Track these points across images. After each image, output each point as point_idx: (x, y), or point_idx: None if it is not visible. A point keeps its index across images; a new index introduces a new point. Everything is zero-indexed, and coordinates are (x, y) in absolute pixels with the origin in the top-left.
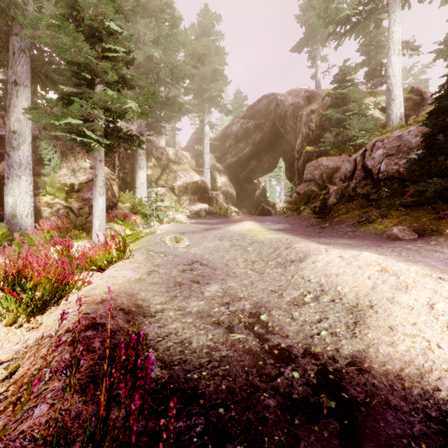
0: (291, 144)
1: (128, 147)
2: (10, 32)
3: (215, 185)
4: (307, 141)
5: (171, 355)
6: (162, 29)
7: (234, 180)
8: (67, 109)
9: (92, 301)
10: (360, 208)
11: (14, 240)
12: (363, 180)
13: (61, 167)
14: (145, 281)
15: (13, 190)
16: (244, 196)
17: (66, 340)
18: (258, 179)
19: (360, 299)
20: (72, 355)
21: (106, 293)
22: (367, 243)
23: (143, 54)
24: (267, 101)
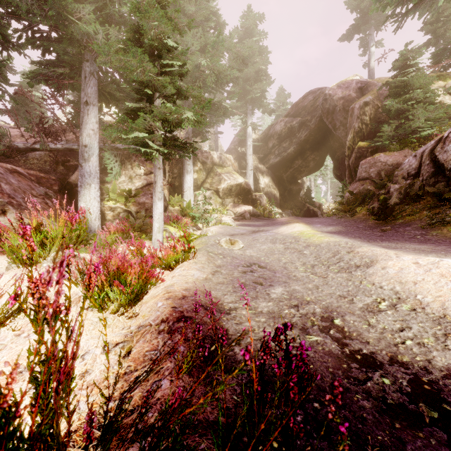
0: (341, 140)
1: (182, 154)
2: (82, 59)
3: (257, 187)
4: (360, 136)
5: (254, 351)
6: (208, 36)
7: (277, 180)
8: (135, 124)
9: (175, 296)
10: (430, 208)
11: (88, 240)
12: (433, 177)
13: (120, 175)
14: (211, 280)
15: (85, 196)
16: (288, 197)
17: (164, 329)
18: (302, 179)
19: (448, 309)
20: (173, 342)
21: (185, 290)
22: (444, 248)
23: (191, 64)
24: (313, 96)
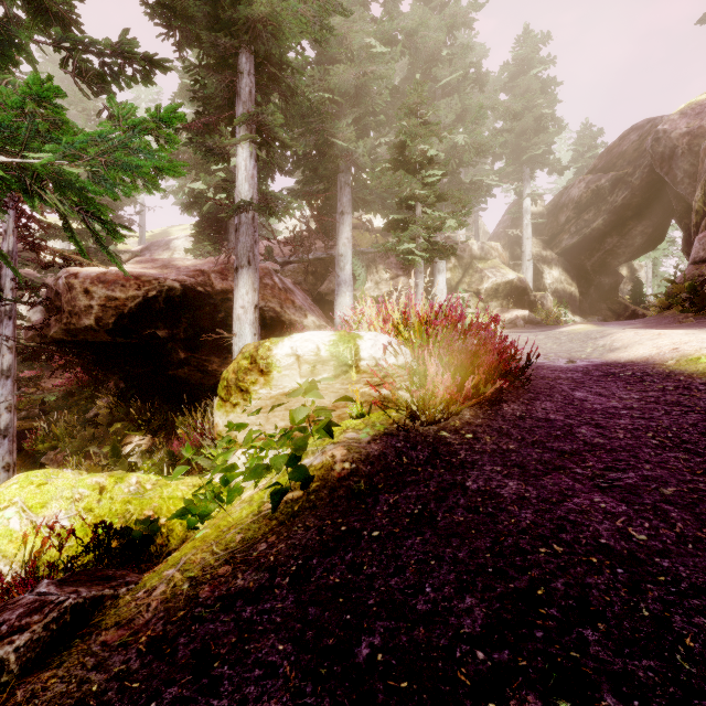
0: (686, 200)
1: (442, 256)
2: (339, 172)
3: (540, 284)
4: None
5: None
6: (465, 97)
7: (575, 272)
8: (405, 238)
9: None
10: None
11: None
12: None
13: (366, 281)
14: None
15: (341, 304)
16: (595, 296)
17: None
18: (630, 265)
19: (623, 346)
20: None
21: None
22: None
23: (444, 143)
24: (637, 134)
